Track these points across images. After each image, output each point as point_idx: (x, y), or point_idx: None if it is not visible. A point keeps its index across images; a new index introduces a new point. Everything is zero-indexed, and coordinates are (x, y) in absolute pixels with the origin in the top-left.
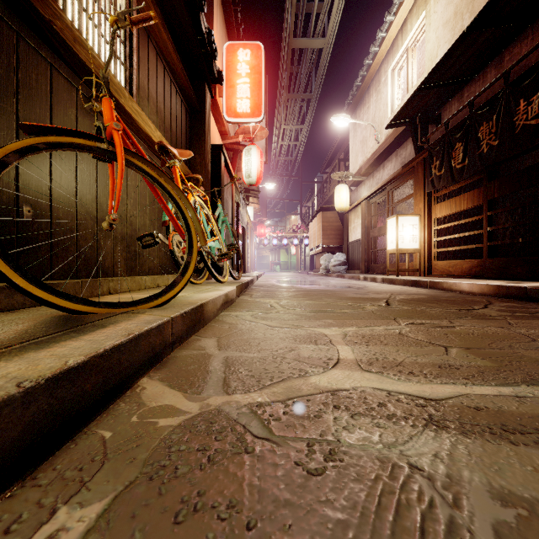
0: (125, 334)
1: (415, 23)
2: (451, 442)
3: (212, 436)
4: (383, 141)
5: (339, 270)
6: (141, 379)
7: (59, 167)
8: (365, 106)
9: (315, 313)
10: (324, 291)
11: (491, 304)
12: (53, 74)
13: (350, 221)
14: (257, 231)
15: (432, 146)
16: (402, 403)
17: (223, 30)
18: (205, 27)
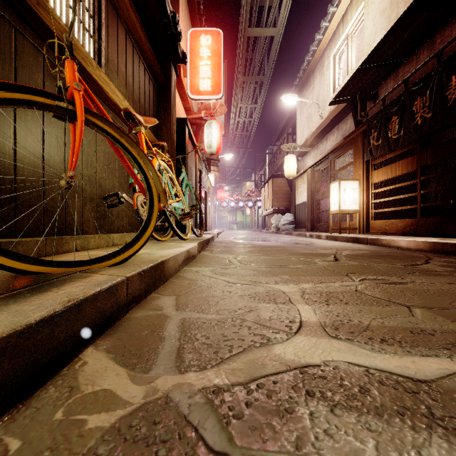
0: (64, 301)
1: (355, 13)
2: None
3: (153, 449)
4: (326, 117)
5: (288, 229)
6: (85, 349)
7: (24, 128)
8: (310, 87)
9: (271, 269)
10: (277, 247)
11: (431, 259)
12: (18, 37)
13: (297, 187)
14: (217, 195)
15: (370, 119)
16: (387, 387)
17: (188, 20)
18: (170, 10)
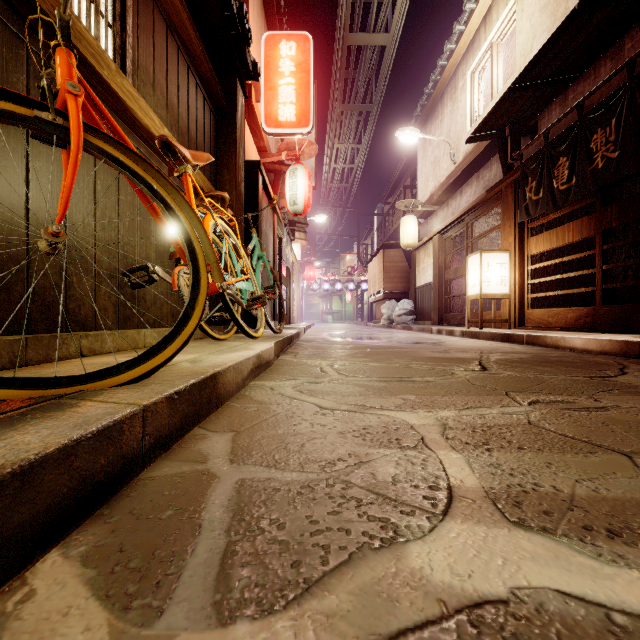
0: None
1: (503, 10)
2: None
3: None
4: (461, 161)
5: (405, 321)
6: (41, 557)
7: None
8: (437, 119)
9: (386, 383)
10: (391, 349)
11: (627, 368)
12: None
13: (419, 261)
14: (304, 273)
15: (526, 163)
16: None
17: (262, 21)
18: None
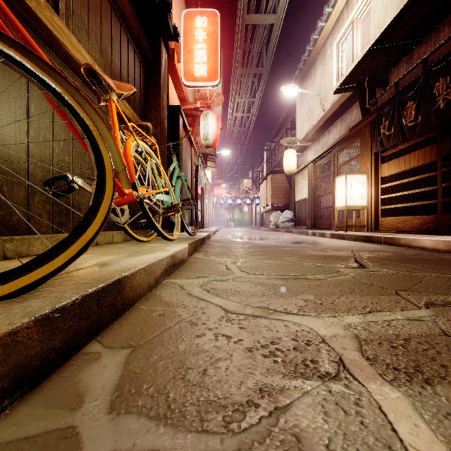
0: None
1: None
2: None
3: None
4: (329, 109)
5: (287, 226)
6: None
7: None
8: (311, 79)
9: (284, 281)
10: (281, 247)
11: None
12: None
13: (297, 183)
14: (214, 192)
15: (380, 107)
16: None
17: (182, 3)
18: None
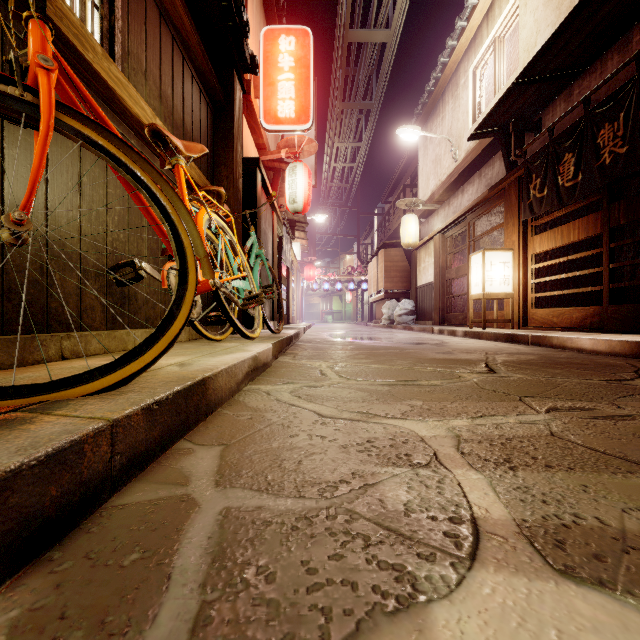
0: None
1: (506, 5)
2: None
3: None
4: (463, 159)
5: (406, 321)
6: None
7: None
8: (438, 117)
9: (390, 387)
10: (393, 349)
11: None
12: None
13: (420, 261)
14: (304, 273)
15: (530, 160)
16: None
17: (261, 16)
18: None
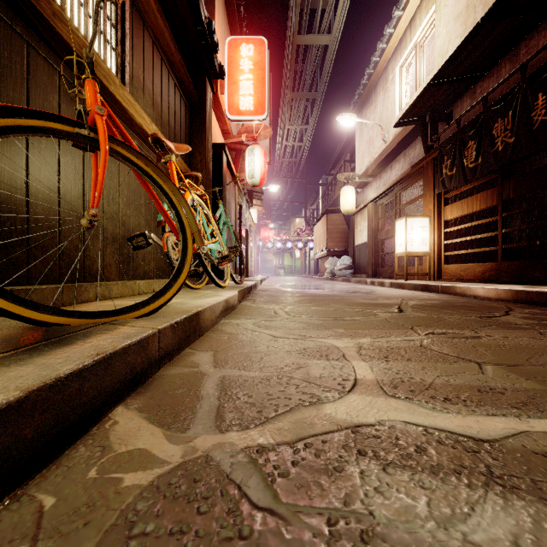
0: (93, 354)
1: (424, 17)
2: (532, 517)
3: (194, 505)
4: (391, 141)
5: (345, 274)
6: (114, 408)
7: (38, 158)
8: (371, 105)
9: (323, 321)
10: (331, 296)
11: (512, 310)
12: (30, 53)
13: (356, 224)
14: (260, 234)
15: (443, 144)
16: (446, 447)
17: (225, 26)
18: (205, 16)
